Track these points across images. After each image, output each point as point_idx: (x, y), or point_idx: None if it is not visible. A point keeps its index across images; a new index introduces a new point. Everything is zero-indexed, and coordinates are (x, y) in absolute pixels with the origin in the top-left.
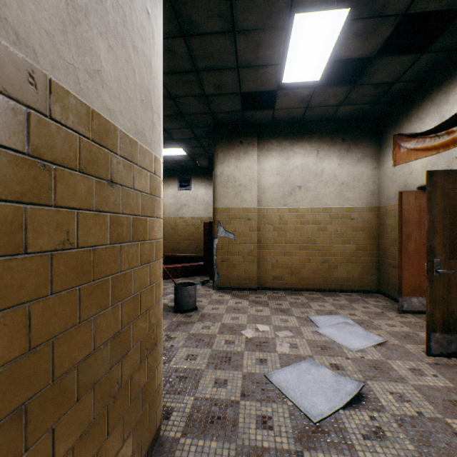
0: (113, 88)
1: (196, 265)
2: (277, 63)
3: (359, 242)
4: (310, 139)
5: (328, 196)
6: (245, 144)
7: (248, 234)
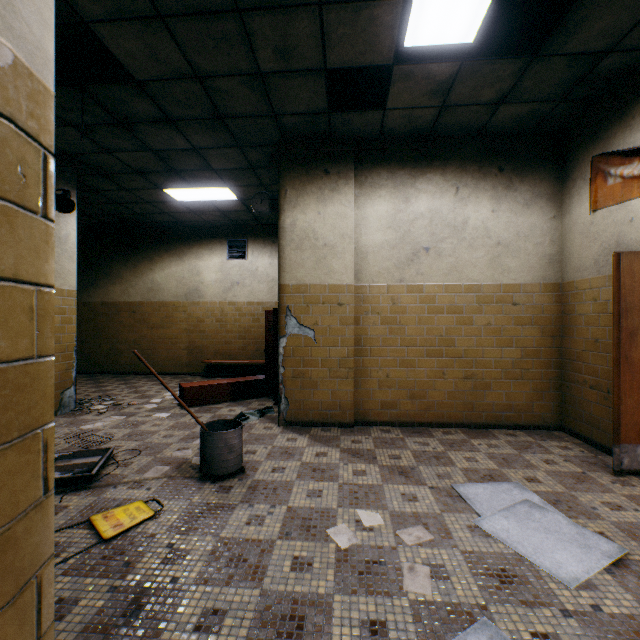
0: None
1: (252, 381)
2: None
3: (527, 343)
4: (444, 168)
5: (475, 264)
6: (333, 175)
7: (338, 330)
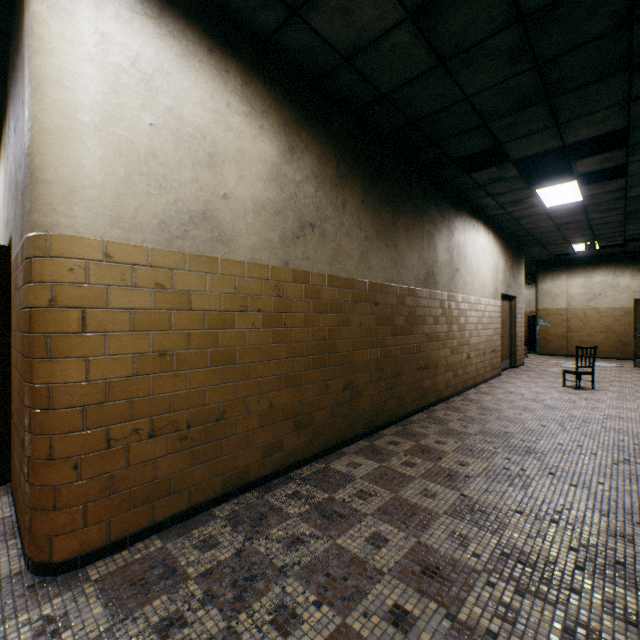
0: (520, 299)
1: None
2: (569, 249)
3: None
4: (607, 265)
5: (622, 300)
6: (557, 271)
7: (559, 323)
